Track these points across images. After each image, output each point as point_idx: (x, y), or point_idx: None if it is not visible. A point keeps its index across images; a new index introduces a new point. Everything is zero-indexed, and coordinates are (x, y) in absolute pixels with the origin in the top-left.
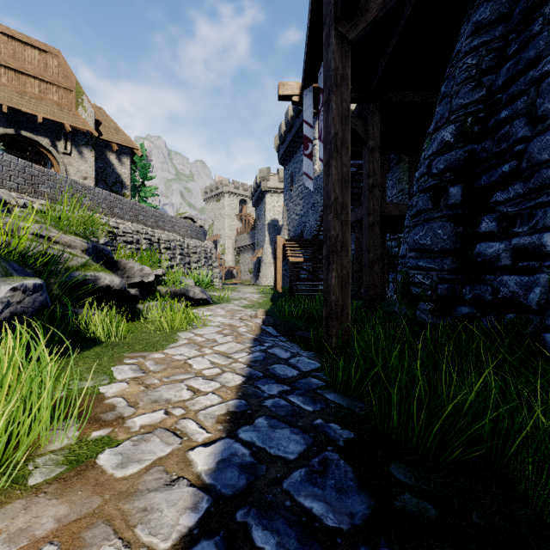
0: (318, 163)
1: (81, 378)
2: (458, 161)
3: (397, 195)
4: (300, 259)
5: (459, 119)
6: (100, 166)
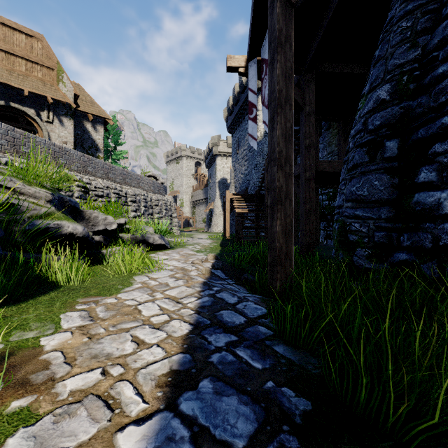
0: (260, 131)
1: (25, 327)
2: (394, 117)
3: (327, 156)
4: (245, 210)
5: (394, 78)
6: (78, 133)
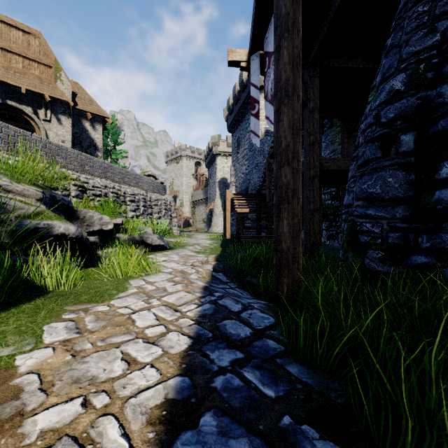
0: (260, 130)
1: (1, 342)
2: (410, 109)
3: (330, 155)
4: (246, 210)
5: (410, 67)
6: (77, 132)
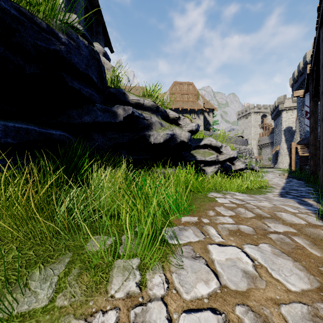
0: None
1: None
2: None
3: None
4: (306, 154)
5: None
6: None
